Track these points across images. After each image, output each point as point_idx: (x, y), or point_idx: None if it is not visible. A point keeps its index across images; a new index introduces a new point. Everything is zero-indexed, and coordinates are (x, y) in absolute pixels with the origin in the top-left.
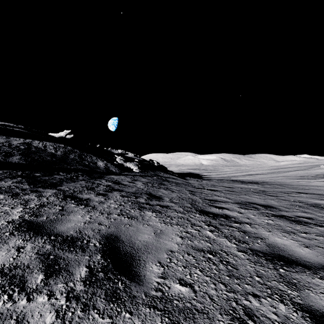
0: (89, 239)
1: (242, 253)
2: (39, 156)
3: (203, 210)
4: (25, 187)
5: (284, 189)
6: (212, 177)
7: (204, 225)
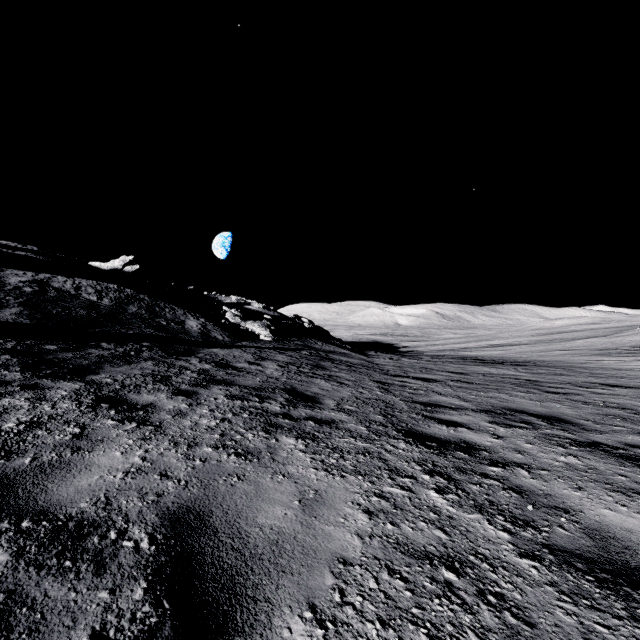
0: (125, 527)
1: (532, 561)
2: (63, 307)
3: (412, 430)
4: (11, 376)
5: (575, 376)
6: (420, 350)
7: (420, 471)
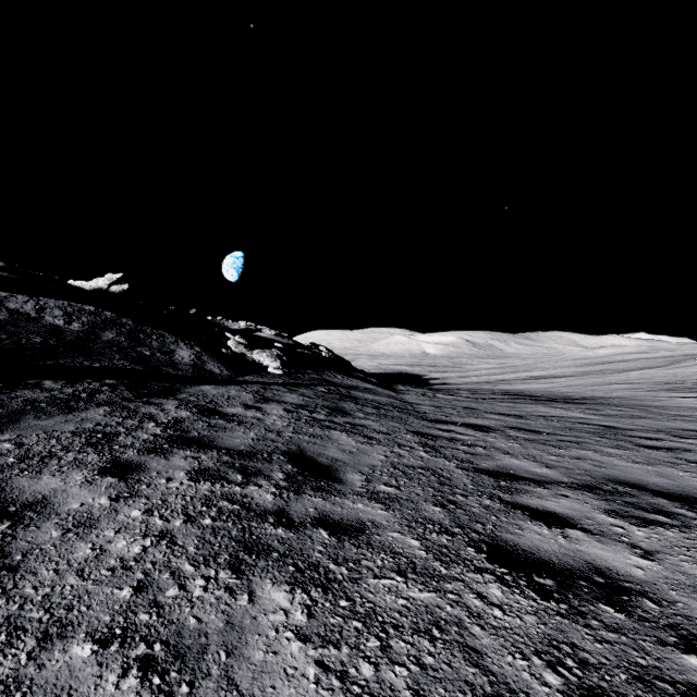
0: None
1: None
2: (10, 333)
3: (498, 542)
4: None
5: (658, 420)
6: (453, 383)
7: (563, 696)
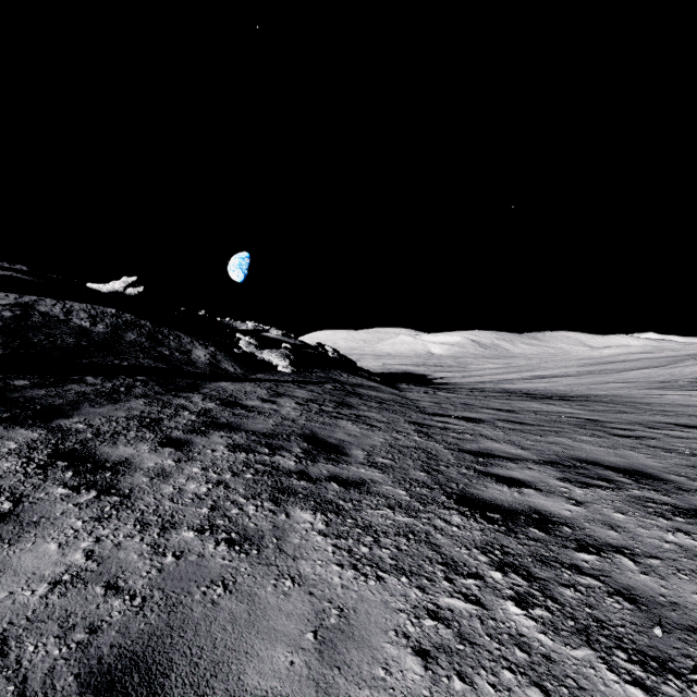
0: None
1: None
2: (47, 335)
3: (466, 494)
4: None
5: (640, 414)
6: (456, 382)
7: (487, 565)
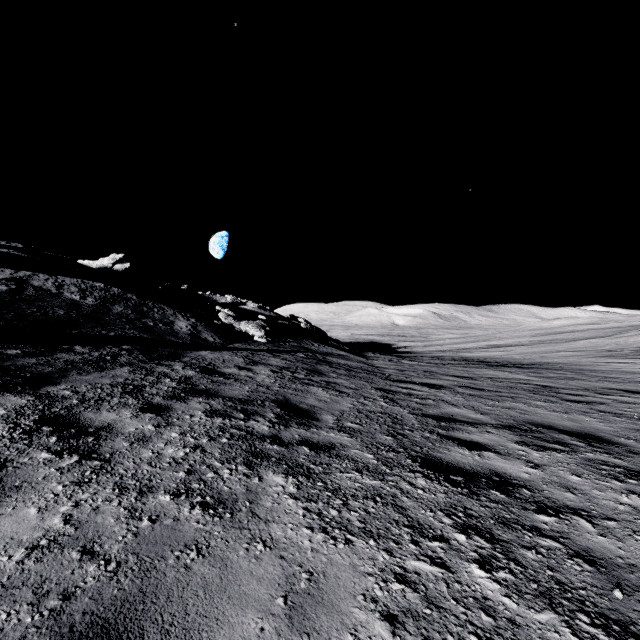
0: None
1: None
2: (39, 307)
3: (430, 457)
4: None
5: (589, 381)
6: (419, 351)
7: (451, 527)
